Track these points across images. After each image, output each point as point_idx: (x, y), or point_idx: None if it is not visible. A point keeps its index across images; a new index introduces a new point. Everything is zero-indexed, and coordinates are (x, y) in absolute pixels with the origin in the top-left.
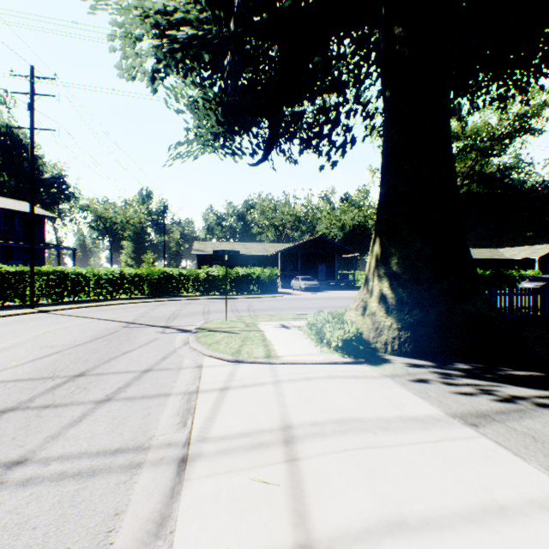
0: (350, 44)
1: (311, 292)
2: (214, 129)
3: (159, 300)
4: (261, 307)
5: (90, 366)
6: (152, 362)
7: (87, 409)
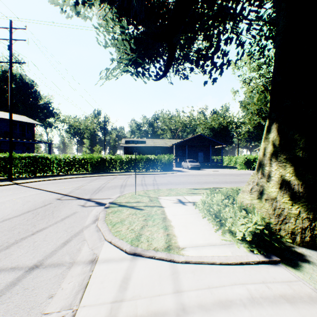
0: None
1: (195, 170)
2: (129, 56)
3: (96, 175)
4: (162, 181)
5: None
6: (49, 250)
7: None
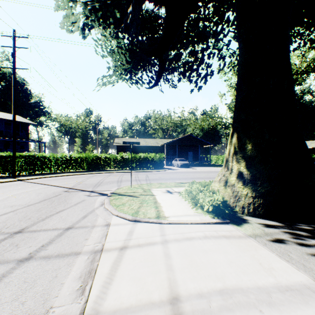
0: (212, 7)
1: (184, 168)
2: (124, 66)
3: (92, 173)
4: (154, 178)
5: (29, 224)
6: (74, 220)
7: (7, 269)
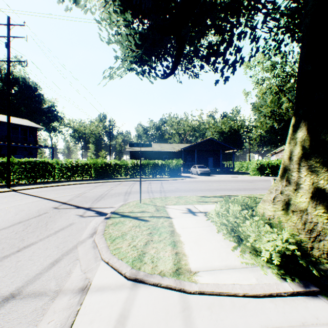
0: None
1: (204, 175)
2: (134, 53)
3: (100, 182)
4: (170, 188)
5: None
6: (32, 273)
7: None
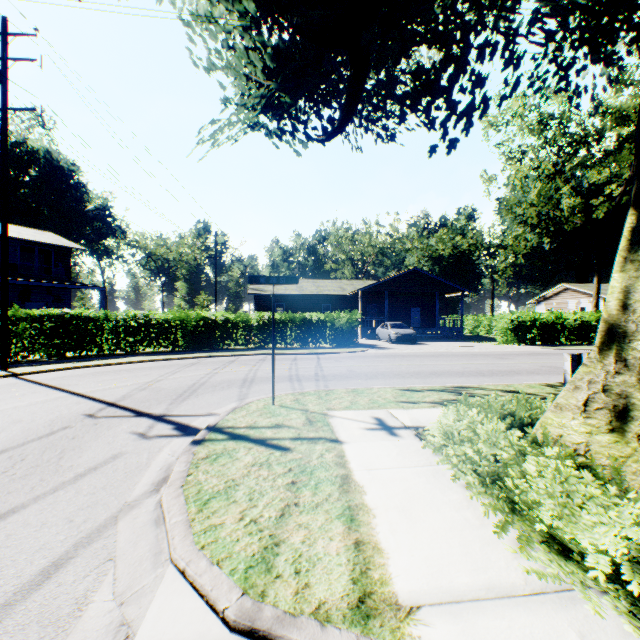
0: None
1: (405, 344)
2: (261, 90)
3: (193, 356)
4: (336, 371)
5: None
6: None
7: None
